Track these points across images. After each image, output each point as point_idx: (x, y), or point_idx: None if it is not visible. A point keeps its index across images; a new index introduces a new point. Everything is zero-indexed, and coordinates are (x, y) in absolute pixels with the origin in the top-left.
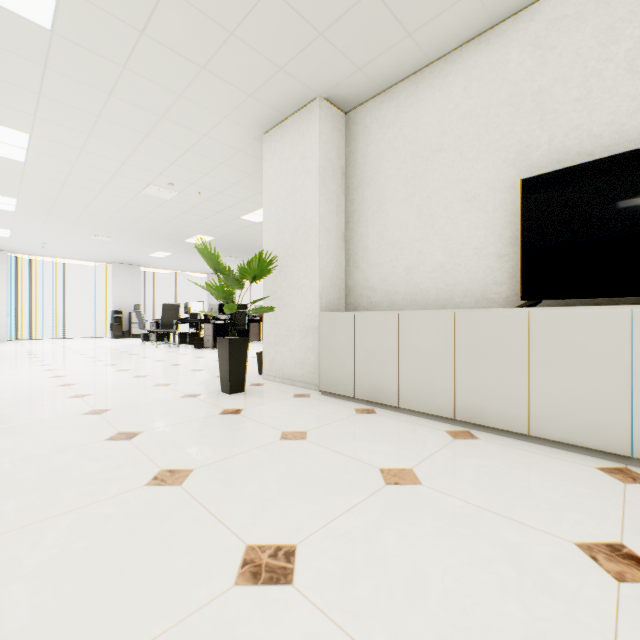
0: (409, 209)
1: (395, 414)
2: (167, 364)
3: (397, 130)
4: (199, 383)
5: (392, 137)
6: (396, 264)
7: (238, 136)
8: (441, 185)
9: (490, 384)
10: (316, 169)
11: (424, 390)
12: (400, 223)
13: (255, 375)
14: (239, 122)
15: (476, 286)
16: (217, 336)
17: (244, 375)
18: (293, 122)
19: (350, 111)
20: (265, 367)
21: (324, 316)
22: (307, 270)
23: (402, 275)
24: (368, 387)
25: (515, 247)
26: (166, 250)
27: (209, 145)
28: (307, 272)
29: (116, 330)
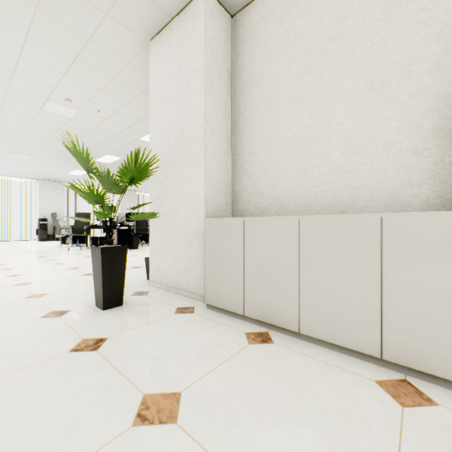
0: (301, 107)
1: (296, 343)
2: (64, 267)
3: (288, 24)
4: (79, 292)
5: (282, 32)
6: (286, 167)
7: (124, 42)
8: (340, 76)
9: (441, 317)
10: (201, 66)
11: (335, 316)
12: (291, 123)
13: (143, 280)
14: (122, 22)
15: (385, 187)
16: (121, 240)
17: (122, 287)
18: (178, 22)
19: (237, 13)
20: (151, 273)
21: (209, 222)
22: (192, 174)
23: (293, 178)
24: (260, 305)
25: (439, 139)
26: (82, 168)
27: (96, 53)
28: (192, 176)
29: (42, 234)
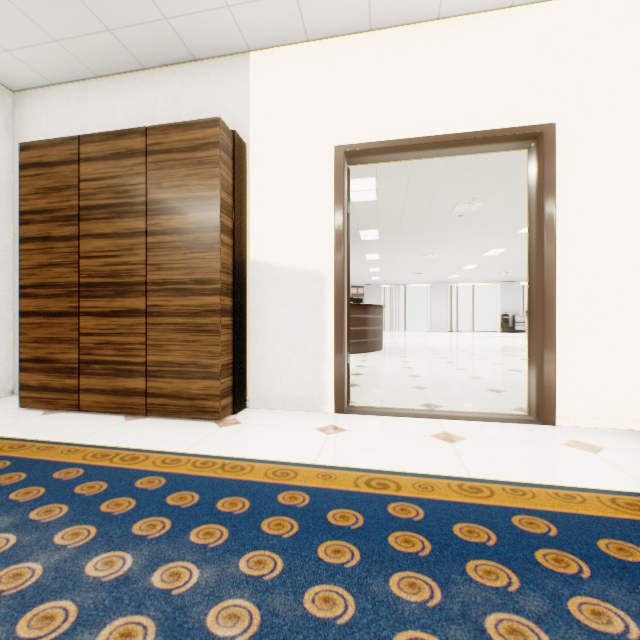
0: None
1: None
2: None
3: None
4: None
5: None
6: None
7: None
8: None
9: None
10: None
11: None
12: None
13: None
14: None
15: None
16: None
17: None
18: None
19: None
20: None
21: None
22: None
23: None
24: None
25: None
26: None
27: None
28: None
29: (503, 327)
